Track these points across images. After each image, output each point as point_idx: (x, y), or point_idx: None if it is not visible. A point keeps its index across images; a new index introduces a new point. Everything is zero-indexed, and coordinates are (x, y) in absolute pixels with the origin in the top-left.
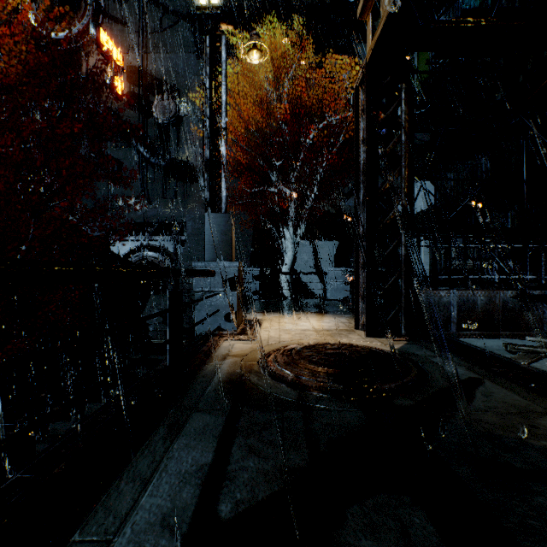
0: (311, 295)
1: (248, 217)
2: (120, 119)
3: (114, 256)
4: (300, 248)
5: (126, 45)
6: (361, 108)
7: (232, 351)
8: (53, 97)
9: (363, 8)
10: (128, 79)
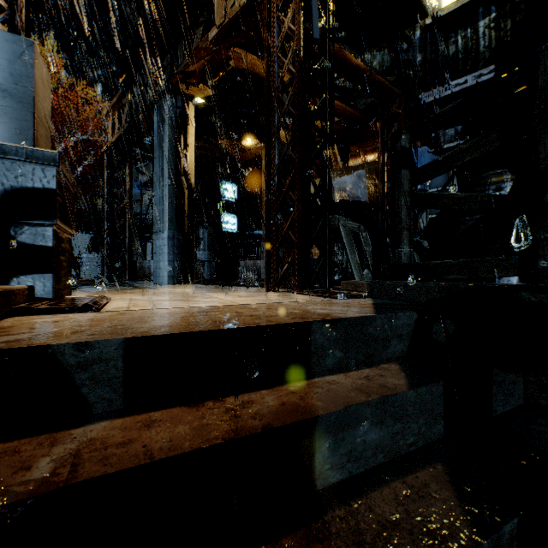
0: None
1: None
2: None
3: None
4: None
5: None
6: (106, 165)
7: None
8: None
9: (107, 115)
10: None
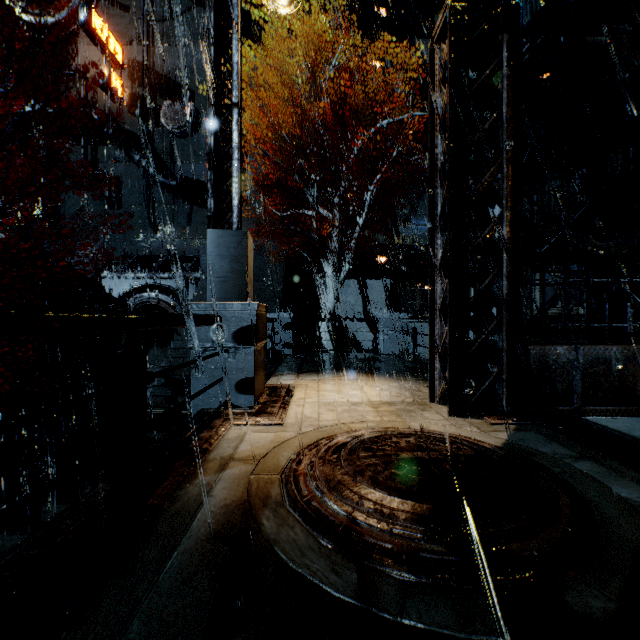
0: (358, 347)
1: (279, 249)
2: (118, 126)
3: (107, 298)
4: (344, 288)
5: (128, 35)
6: (438, 78)
7: (241, 449)
8: (34, 99)
9: None
10: (130, 77)
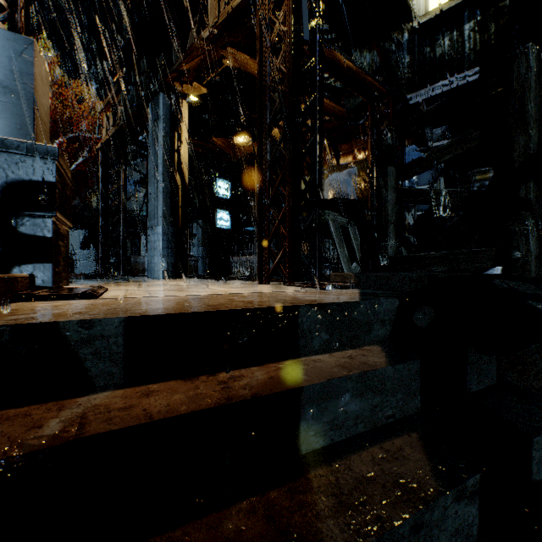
0: None
1: None
2: None
3: None
4: None
5: None
6: (100, 161)
7: None
8: None
9: (101, 113)
10: None
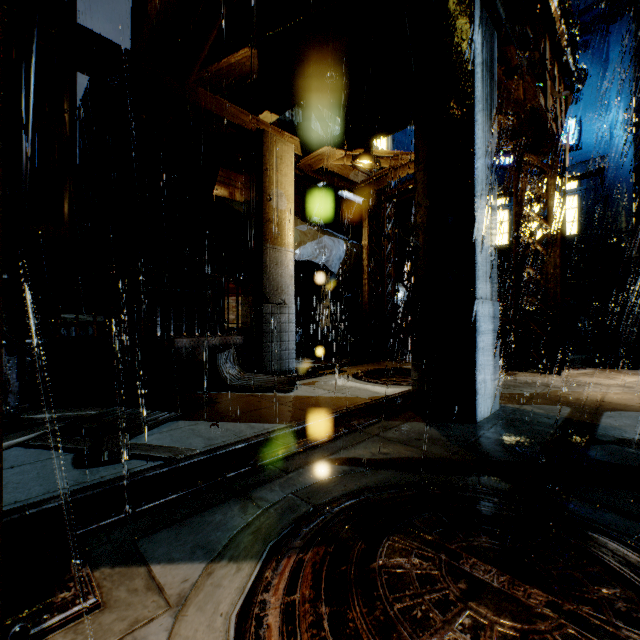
0: None
1: None
2: None
3: None
4: None
5: None
6: None
7: None
8: None
9: None
10: None
